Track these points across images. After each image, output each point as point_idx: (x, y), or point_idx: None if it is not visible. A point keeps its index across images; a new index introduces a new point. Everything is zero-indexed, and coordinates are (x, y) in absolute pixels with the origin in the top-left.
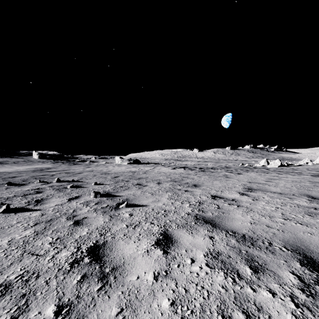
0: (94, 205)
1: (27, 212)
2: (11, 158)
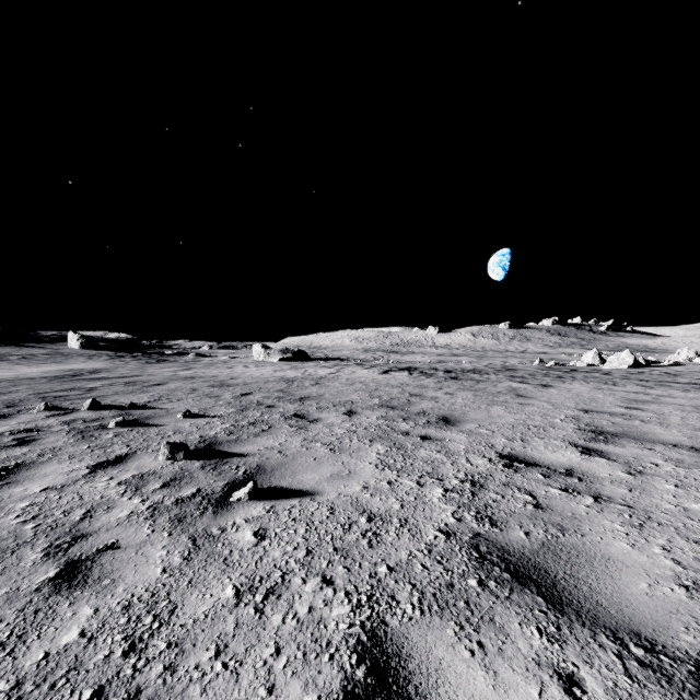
0: (158, 491)
1: None
2: (18, 348)
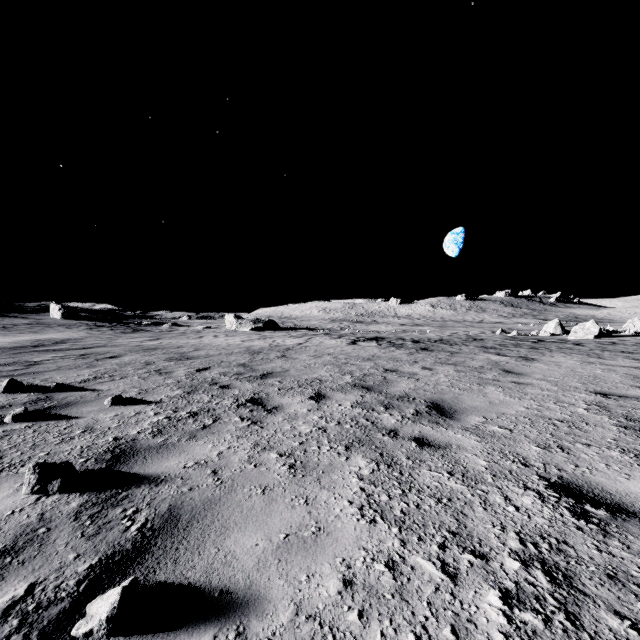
0: None
1: None
2: (1, 318)
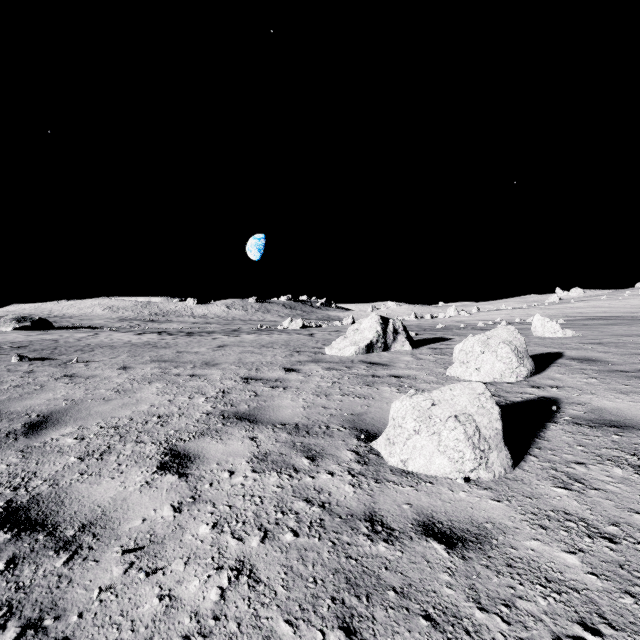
0: (32, 365)
1: None
2: None
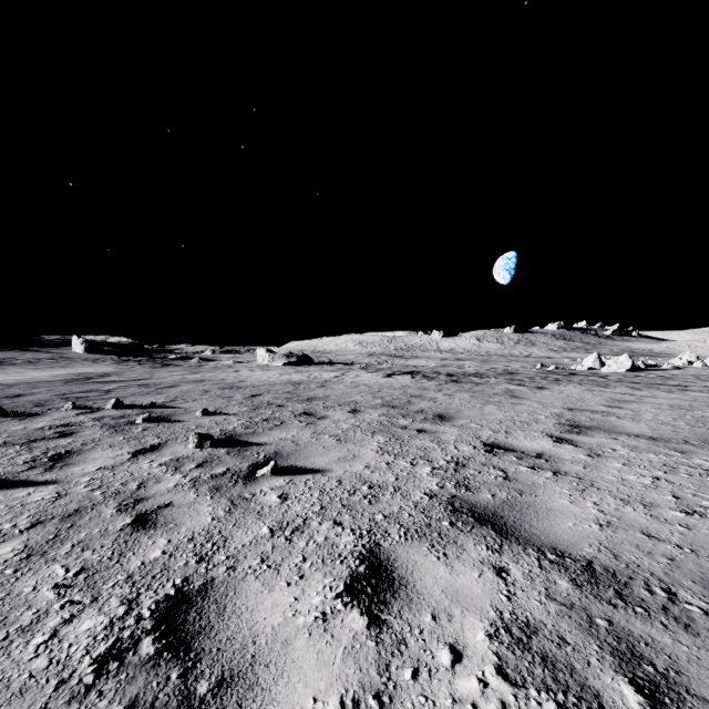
0: (195, 470)
1: (23, 488)
2: (23, 352)
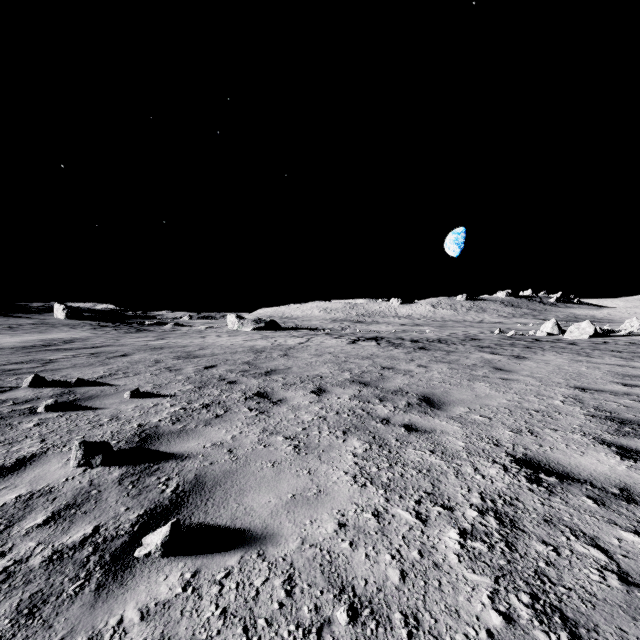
0: (35, 531)
1: None
2: (6, 318)
